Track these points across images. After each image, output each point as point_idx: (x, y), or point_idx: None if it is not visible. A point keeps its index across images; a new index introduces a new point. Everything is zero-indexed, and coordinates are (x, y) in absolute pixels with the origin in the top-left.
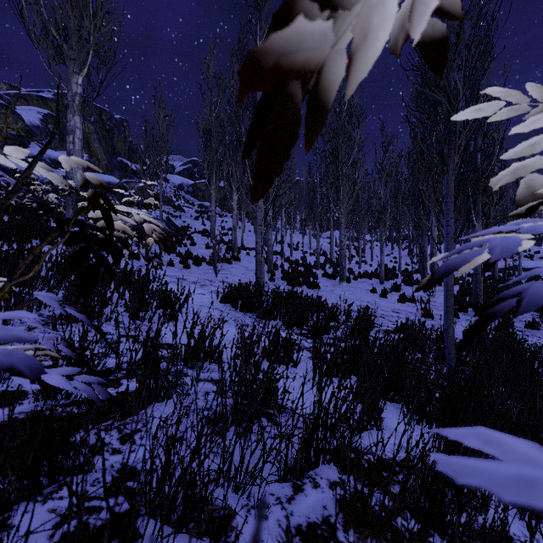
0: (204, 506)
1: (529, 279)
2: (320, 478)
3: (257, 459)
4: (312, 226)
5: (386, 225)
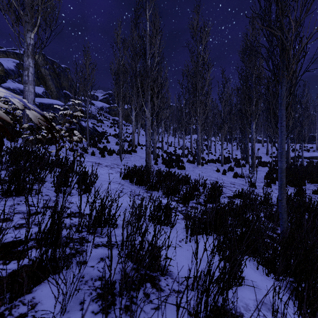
0: None
1: (308, 163)
2: None
3: None
4: (180, 132)
5: (225, 131)
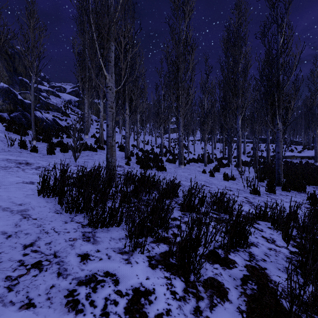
0: None
1: (286, 163)
2: None
3: None
4: (158, 127)
5: (208, 126)
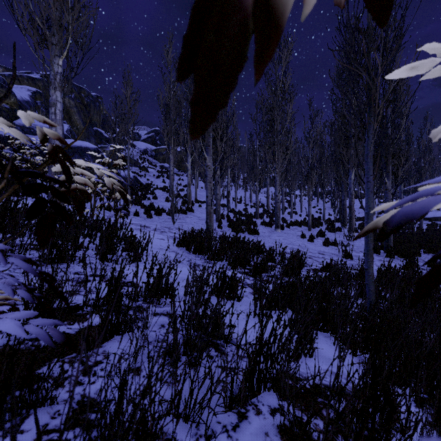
0: (155, 440)
1: (429, 227)
2: (262, 405)
3: (206, 388)
4: (253, 184)
5: (313, 182)
